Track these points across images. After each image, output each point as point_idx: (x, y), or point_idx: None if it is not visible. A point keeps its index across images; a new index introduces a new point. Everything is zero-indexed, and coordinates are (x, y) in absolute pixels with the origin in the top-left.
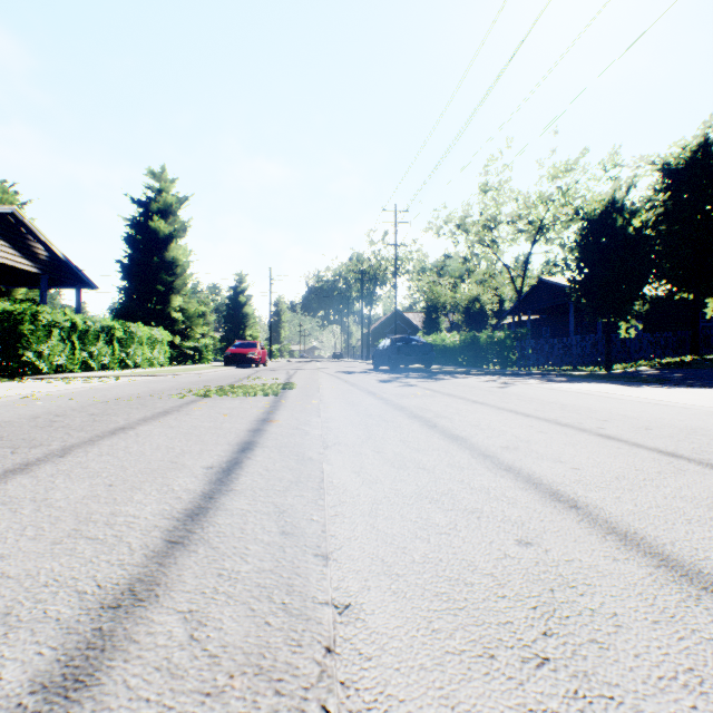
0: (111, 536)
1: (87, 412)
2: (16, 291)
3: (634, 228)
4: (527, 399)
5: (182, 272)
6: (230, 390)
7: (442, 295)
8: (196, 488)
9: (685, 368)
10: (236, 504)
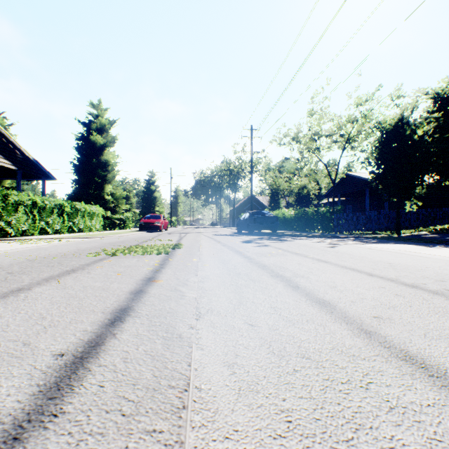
0: None
1: (8, 271)
2: (4, 182)
3: (417, 137)
4: (358, 257)
5: (112, 169)
6: (133, 249)
7: (282, 185)
8: (11, 408)
9: None
10: None
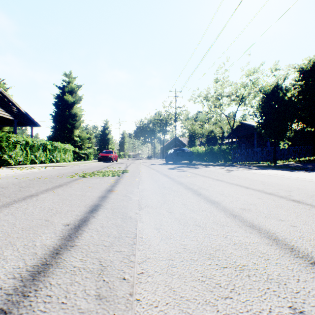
0: None
1: (19, 186)
2: (4, 128)
3: (287, 97)
4: (243, 178)
5: (79, 119)
6: (96, 173)
7: (196, 130)
8: (51, 244)
9: (312, 162)
10: (72, 260)
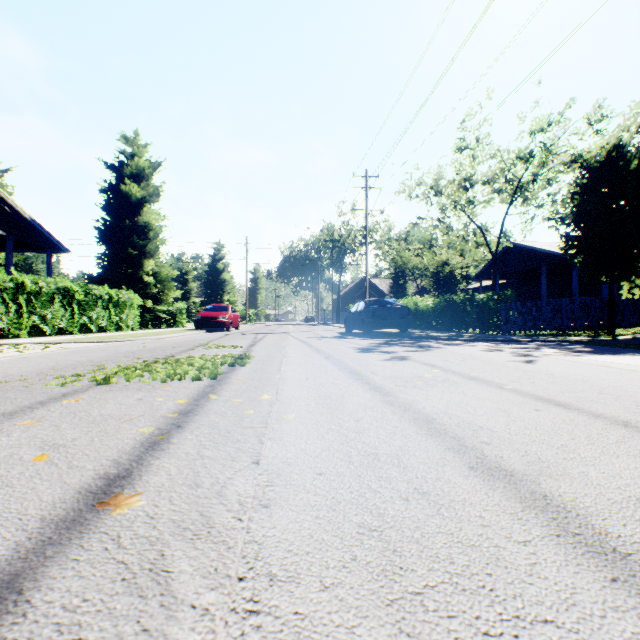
0: None
1: None
2: None
3: None
4: (619, 391)
5: (154, 236)
6: (154, 368)
7: (411, 261)
8: None
9: None
10: None
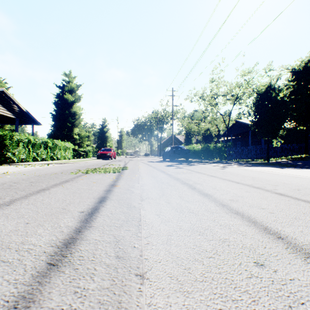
0: (16, 260)
1: (29, 181)
2: (5, 126)
3: (280, 97)
4: (235, 174)
5: (78, 117)
6: (98, 170)
7: (193, 128)
8: (72, 225)
9: (303, 160)
10: (93, 235)
